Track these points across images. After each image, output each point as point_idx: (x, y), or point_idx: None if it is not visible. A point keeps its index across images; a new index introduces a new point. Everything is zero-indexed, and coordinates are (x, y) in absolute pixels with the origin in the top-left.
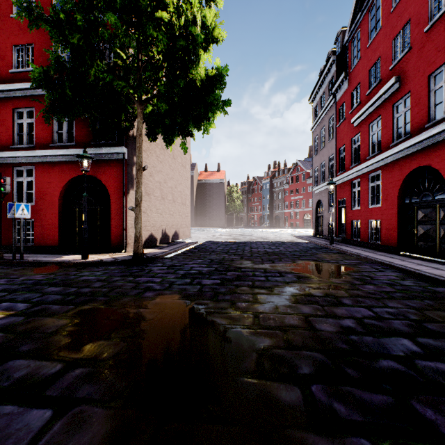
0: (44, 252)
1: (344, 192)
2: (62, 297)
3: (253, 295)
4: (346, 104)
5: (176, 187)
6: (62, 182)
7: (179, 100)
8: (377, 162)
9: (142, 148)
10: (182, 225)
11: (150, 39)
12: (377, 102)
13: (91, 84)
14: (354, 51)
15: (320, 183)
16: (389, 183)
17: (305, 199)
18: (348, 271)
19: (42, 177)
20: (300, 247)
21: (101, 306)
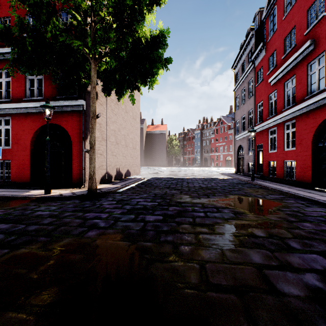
0: (17, 187)
1: (262, 138)
2: (5, 236)
3: (195, 235)
4: (264, 68)
5: (128, 135)
6: (33, 129)
7: (127, 58)
8: (292, 113)
9: (99, 102)
10: (133, 165)
11: (101, 2)
12: (293, 63)
13: (50, 42)
14: (270, 25)
15: (241, 132)
16: (304, 130)
17: (227, 145)
18: (277, 206)
19: (17, 126)
20: (227, 183)
21: (37, 250)
